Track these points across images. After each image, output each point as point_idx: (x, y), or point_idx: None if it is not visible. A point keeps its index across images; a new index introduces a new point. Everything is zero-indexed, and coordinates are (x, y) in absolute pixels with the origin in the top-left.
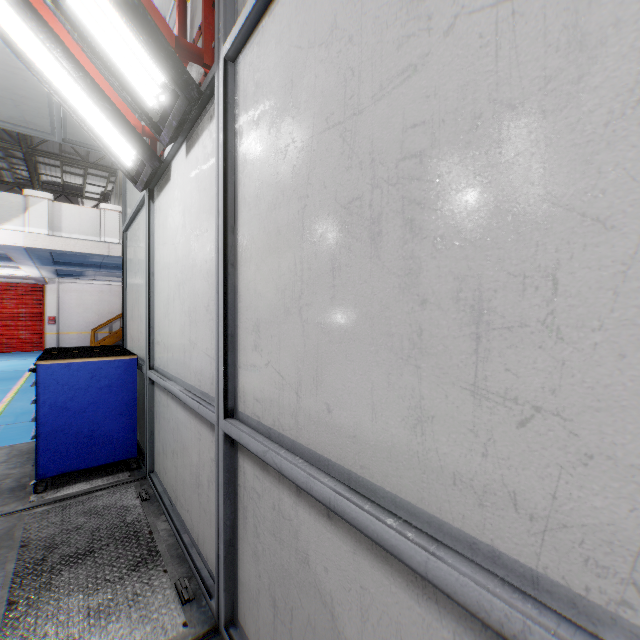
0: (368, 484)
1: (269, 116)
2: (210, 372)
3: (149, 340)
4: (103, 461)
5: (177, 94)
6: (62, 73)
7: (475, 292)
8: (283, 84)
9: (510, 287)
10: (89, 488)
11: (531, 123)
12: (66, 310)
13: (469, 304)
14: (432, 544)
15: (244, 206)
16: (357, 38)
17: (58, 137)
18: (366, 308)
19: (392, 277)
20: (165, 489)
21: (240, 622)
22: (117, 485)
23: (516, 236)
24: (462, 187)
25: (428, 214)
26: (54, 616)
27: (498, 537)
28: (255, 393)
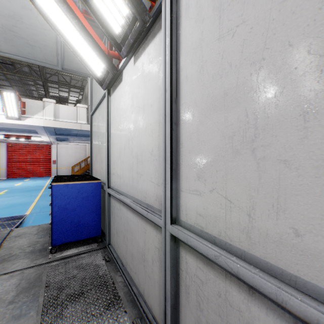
0: None
1: (214, 12)
2: (154, 192)
3: (108, 172)
4: (84, 237)
5: (135, 20)
6: (66, 22)
7: None
8: None
9: None
10: (77, 252)
11: None
12: (60, 157)
13: None
14: None
15: (186, 83)
16: None
17: (60, 67)
18: None
19: None
20: (118, 256)
21: None
22: (91, 251)
23: None
24: None
25: None
26: None
27: None
28: (198, 210)
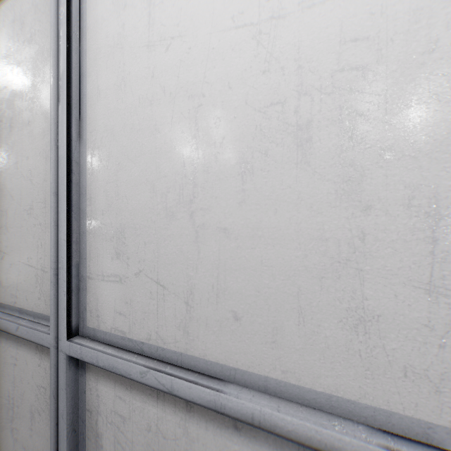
0: None
1: None
2: None
3: None
4: None
5: None
6: None
7: None
8: None
9: (2, 214)
10: None
11: (5, 163)
12: None
13: None
14: None
15: None
16: None
17: None
18: None
19: None
20: None
21: None
22: None
23: (3, 198)
24: None
25: None
26: None
27: (0, 297)
28: None
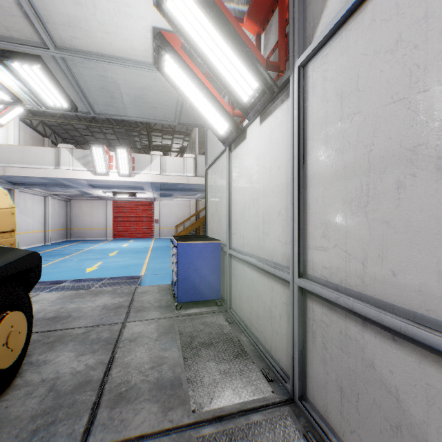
0: (433, 321)
1: (336, 97)
2: (281, 251)
3: (229, 232)
4: (205, 298)
5: (264, 92)
6: (195, 92)
7: None
8: (349, 77)
9: None
10: (200, 311)
11: None
12: (163, 215)
13: None
14: None
15: (313, 152)
16: (422, 45)
17: (176, 123)
18: (431, 212)
19: None
20: (241, 319)
21: (309, 399)
22: (213, 312)
23: None
24: None
25: None
26: (205, 369)
27: None
28: (323, 263)
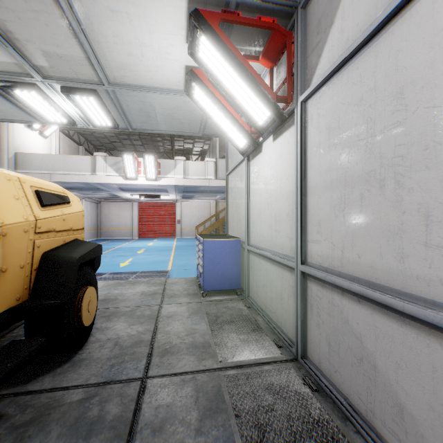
0: (378, 285)
1: (326, 130)
2: (289, 245)
3: (247, 231)
4: (227, 288)
5: (275, 119)
6: (219, 114)
7: (425, 209)
8: (334, 117)
9: (438, 207)
10: (222, 299)
11: None
12: (184, 216)
13: (422, 213)
14: (406, 301)
15: (311, 169)
16: (373, 106)
17: (201, 134)
18: (377, 215)
19: (389, 203)
20: (258, 304)
21: (308, 357)
22: (234, 300)
23: (440, 189)
24: (420, 170)
25: (405, 179)
26: (228, 338)
27: (434, 296)
28: (318, 253)
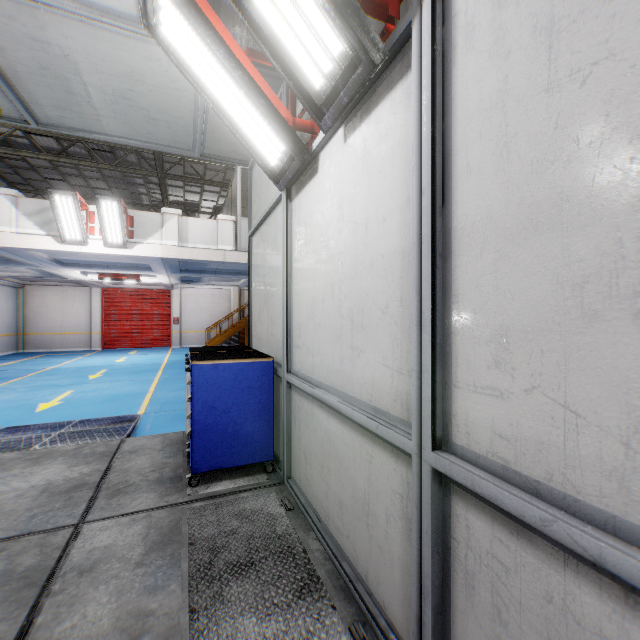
0: None
1: (535, 38)
2: (391, 386)
3: (287, 343)
4: (244, 461)
5: (356, 62)
6: (221, 76)
7: None
8: None
9: None
10: (234, 487)
11: None
12: (186, 312)
13: None
14: None
15: (467, 177)
16: None
17: (197, 152)
18: None
19: None
20: (309, 501)
21: None
22: (258, 488)
23: None
24: None
25: None
26: (233, 638)
27: None
28: (496, 426)
